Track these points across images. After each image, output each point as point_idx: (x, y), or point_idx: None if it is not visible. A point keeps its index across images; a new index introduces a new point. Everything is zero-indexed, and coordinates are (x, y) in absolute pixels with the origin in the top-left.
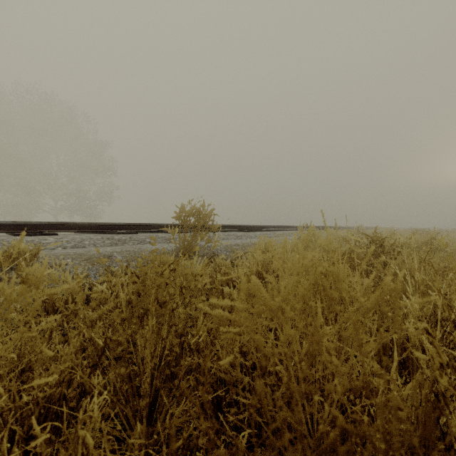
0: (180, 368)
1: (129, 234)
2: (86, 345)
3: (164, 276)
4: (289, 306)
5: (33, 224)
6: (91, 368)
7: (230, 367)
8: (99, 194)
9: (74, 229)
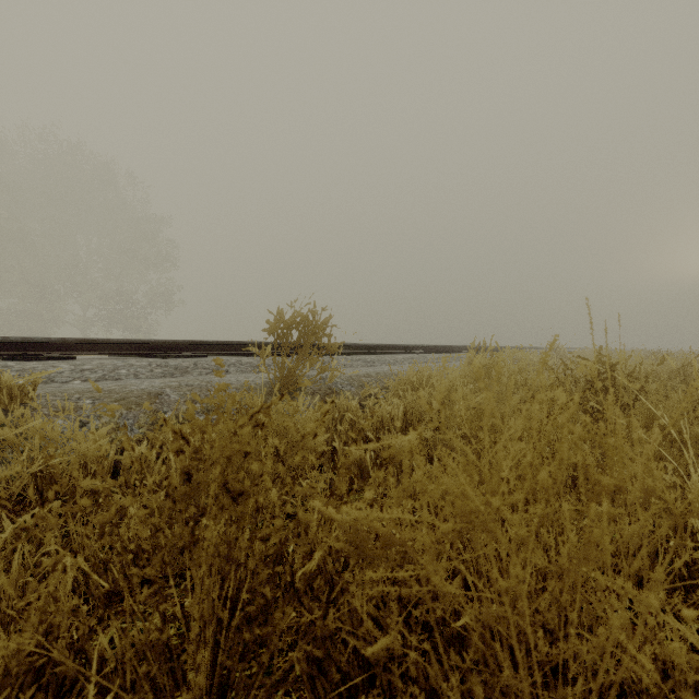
0: (274, 605)
1: (193, 359)
2: (104, 557)
3: (241, 440)
4: (517, 514)
5: (37, 341)
6: (113, 598)
7: (377, 630)
8: (151, 297)
9: (105, 349)
